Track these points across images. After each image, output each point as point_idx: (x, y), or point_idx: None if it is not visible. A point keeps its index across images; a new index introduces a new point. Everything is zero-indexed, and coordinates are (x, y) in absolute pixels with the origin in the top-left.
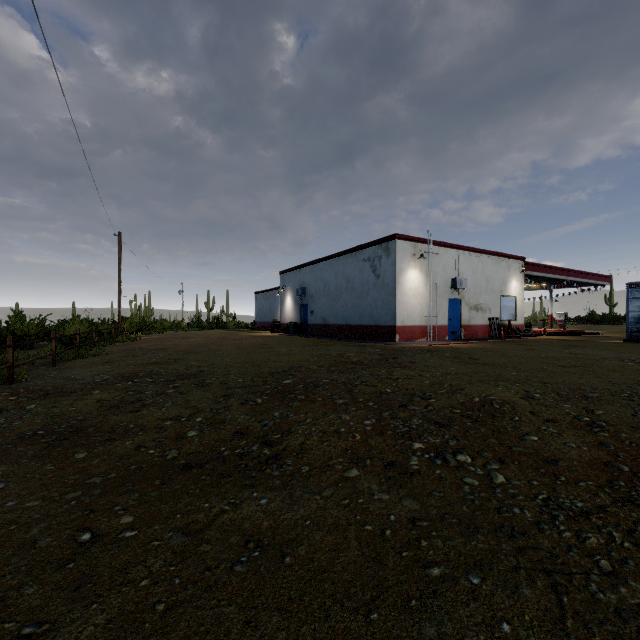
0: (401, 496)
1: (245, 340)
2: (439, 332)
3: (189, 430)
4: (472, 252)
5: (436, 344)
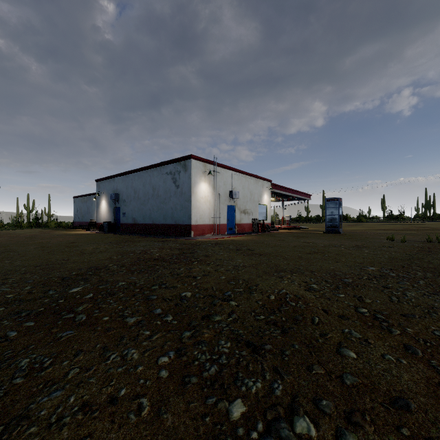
0: None
1: (54, 239)
2: (221, 229)
3: None
4: (242, 174)
5: (220, 238)
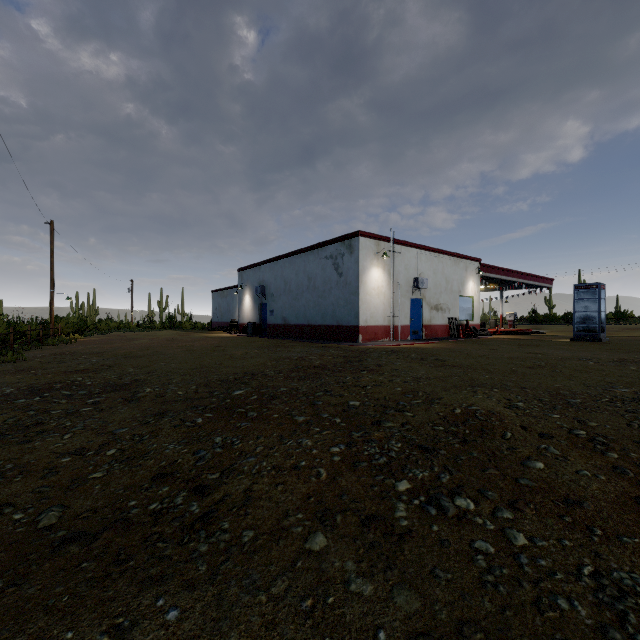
0: (391, 585)
1: (197, 342)
2: (401, 332)
3: (92, 471)
4: (433, 252)
5: (399, 344)
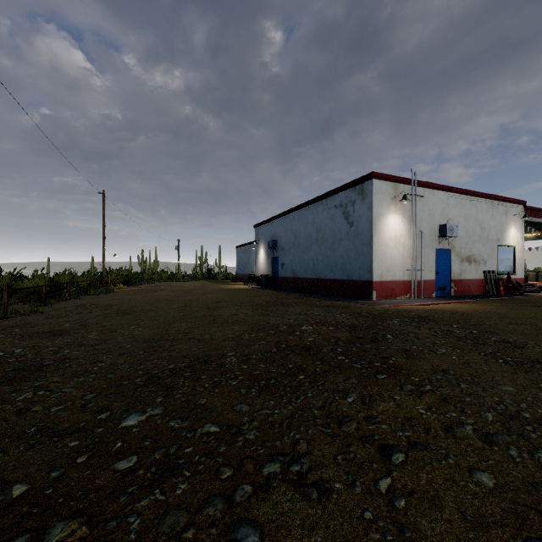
0: None
1: (204, 295)
2: (425, 288)
3: None
4: (464, 195)
5: (424, 304)
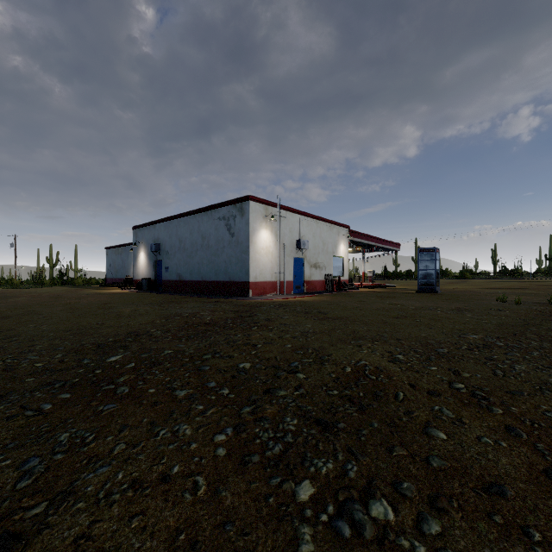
0: None
1: (84, 299)
2: (287, 287)
3: None
4: (312, 218)
5: (285, 298)
